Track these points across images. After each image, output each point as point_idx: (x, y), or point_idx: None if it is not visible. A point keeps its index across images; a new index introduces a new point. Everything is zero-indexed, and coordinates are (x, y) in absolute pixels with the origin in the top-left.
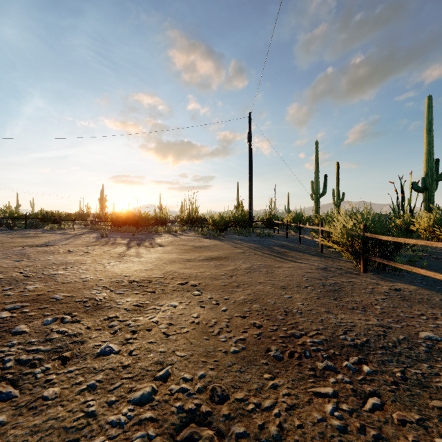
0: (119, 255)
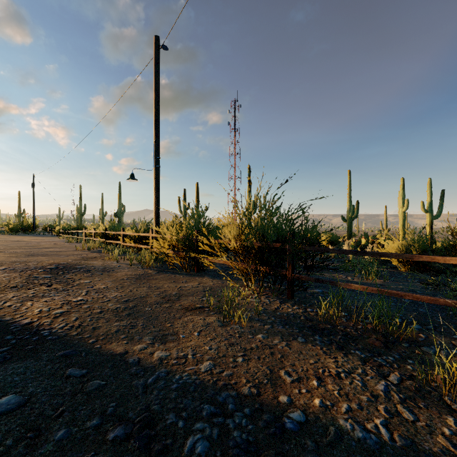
0: None
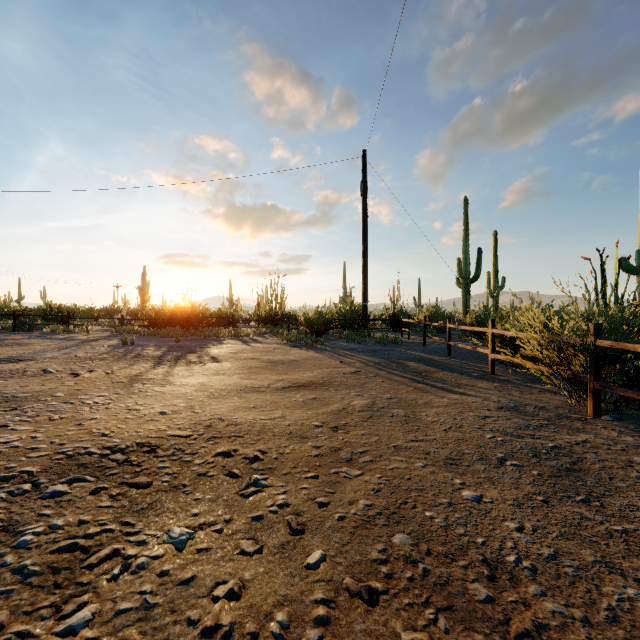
0: (130, 379)
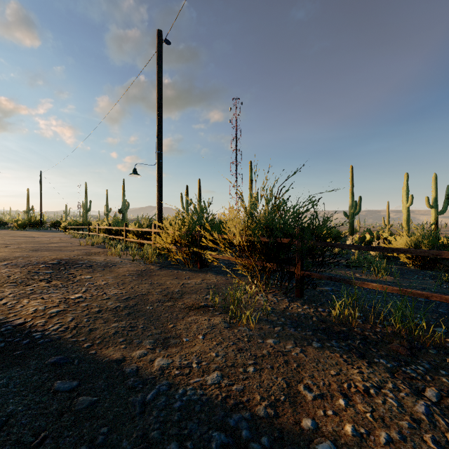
0: None
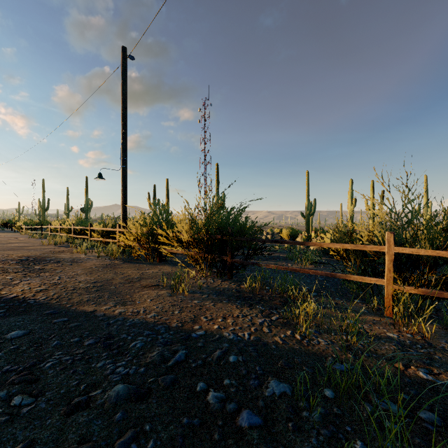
0: None
